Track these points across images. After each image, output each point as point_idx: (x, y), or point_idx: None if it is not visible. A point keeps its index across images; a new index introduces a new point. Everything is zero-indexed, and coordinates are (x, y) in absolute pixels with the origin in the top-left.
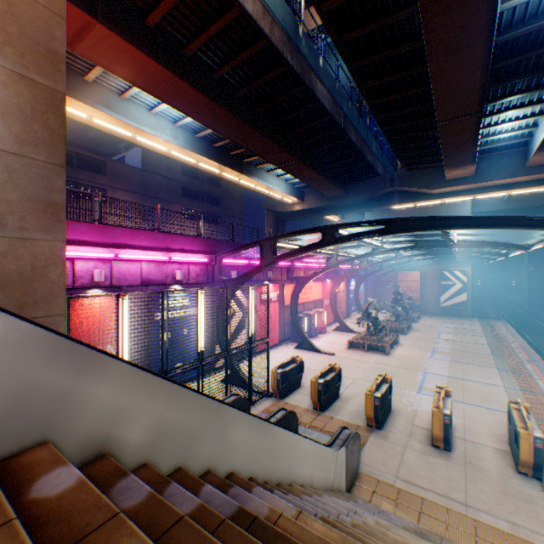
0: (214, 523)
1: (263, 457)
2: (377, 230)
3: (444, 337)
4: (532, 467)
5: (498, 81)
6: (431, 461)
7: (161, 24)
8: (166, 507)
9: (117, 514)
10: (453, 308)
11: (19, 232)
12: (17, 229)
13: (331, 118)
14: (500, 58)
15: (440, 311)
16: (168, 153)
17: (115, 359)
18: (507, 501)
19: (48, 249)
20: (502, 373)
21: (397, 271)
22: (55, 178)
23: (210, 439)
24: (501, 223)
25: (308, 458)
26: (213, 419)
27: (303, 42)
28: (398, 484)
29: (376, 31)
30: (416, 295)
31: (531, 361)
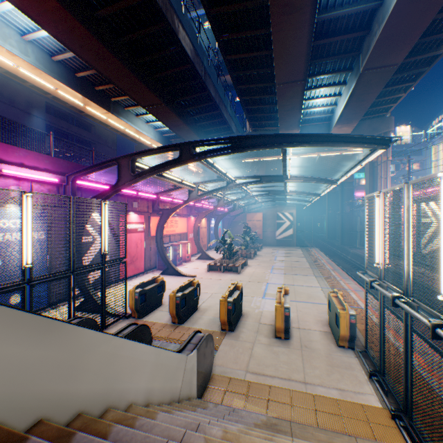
0: None
1: (34, 380)
2: (231, 147)
3: (279, 259)
4: (348, 340)
5: (316, 59)
6: (275, 350)
7: None
8: None
9: None
10: (284, 240)
11: None
12: None
13: (193, 67)
14: (318, 37)
15: (276, 243)
16: (16, 70)
17: None
18: (334, 371)
19: None
20: (319, 279)
21: (247, 213)
22: None
23: None
24: (327, 141)
25: (144, 369)
26: None
27: None
28: (248, 378)
29: None
30: (260, 231)
31: (334, 270)
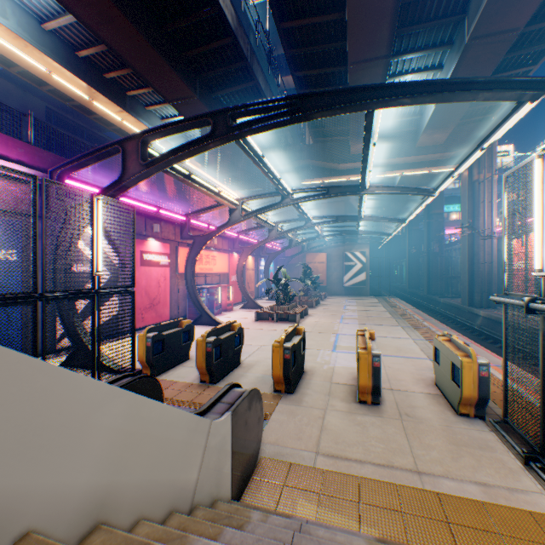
0: None
1: None
2: (289, 112)
3: (350, 308)
4: (475, 405)
5: (404, 27)
6: (361, 421)
7: None
8: None
9: None
10: (355, 288)
11: None
12: None
13: (235, 41)
14: None
15: (344, 291)
16: None
17: None
18: (464, 453)
19: None
20: (407, 329)
21: (306, 253)
22: None
23: None
24: (441, 91)
25: (84, 439)
26: None
27: None
28: (321, 465)
29: None
30: (323, 276)
31: (426, 320)
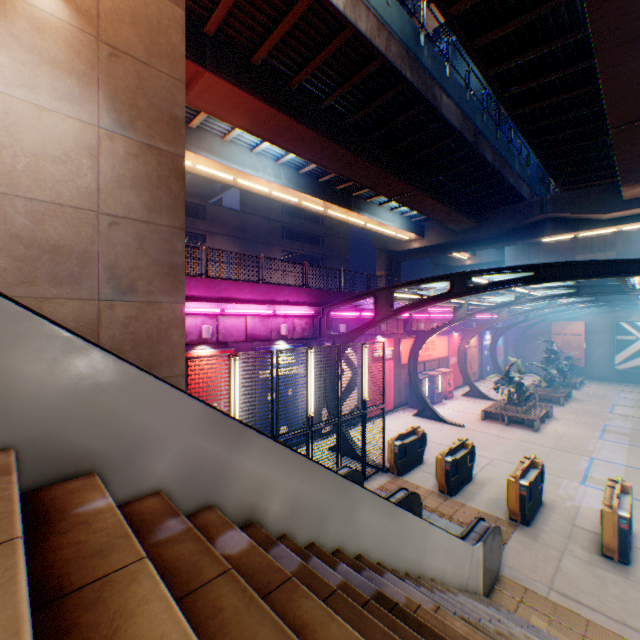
0: (359, 601)
1: (390, 542)
2: (523, 278)
3: (620, 412)
4: None
5: None
6: (600, 574)
7: (266, 60)
8: (318, 578)
9: (290, 577)
10: (635, 373)
11: (147, 296)
12: (146, 294)
13: (459, 137)
14: None
15: (615, 375)
16: (269, 194)
17: (260, 434)
18: None
19: (170, 311)
20: None
21: (549, 322)
22: (176, 241)
23: (339, 517)
24: None
25: (439, 550)
26: (342, 497)
27: (424, 51)
28: (552, 597)
29: (521, 26)
30: (578, 353)
31: None
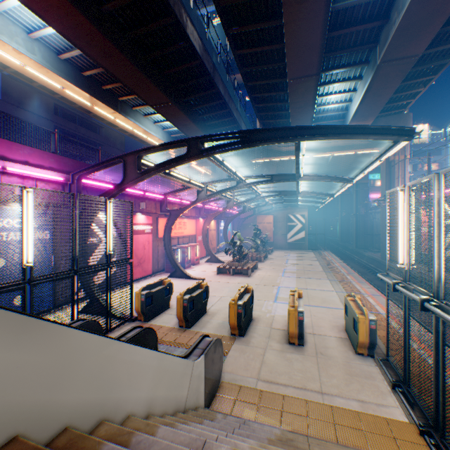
0: None
1: (7, 390)
2: (241, 142)
3: (291, 262)
4: (368, 347)
5: (330, 52)
6: (289, 357)
7: None
8: None
9: None
10: (296, 243)
11: None
12: None
13: (201, 63)
14: (333, 29)
15: (287, 246)
16: (23, 69)
17: None
18: (354, 381)
19: None
20: (333, 282)
21: (257, 215)
22: None
23: None
24: (344, 133)
25: (144, 376)
26: None
27: None
28: (260, 387)
29: None
30: (271, 234)
31: (349, 273)
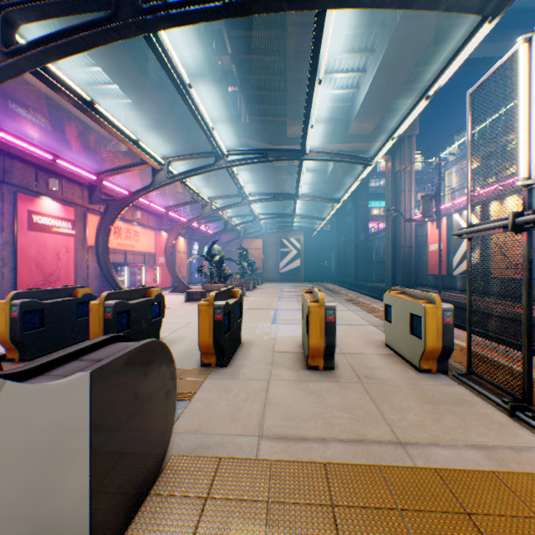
0: None
1: None
2: None
3: (287, 290)
4: (438, 358)
5: None
6: (315, 389)
7: None
8: None
9: None
10: (290, 275)
11: None
12: None
13: None
14: None
15: (280, 278)
16: None
17: None
18: (444, 412)
19: None
20: (344, 304)
21: (242, 239)
22: None
23: None
24: None
25: None
26: None
27: None
28: (268, 453)
29: None
30: (260, 263)
31: (359, 297)
